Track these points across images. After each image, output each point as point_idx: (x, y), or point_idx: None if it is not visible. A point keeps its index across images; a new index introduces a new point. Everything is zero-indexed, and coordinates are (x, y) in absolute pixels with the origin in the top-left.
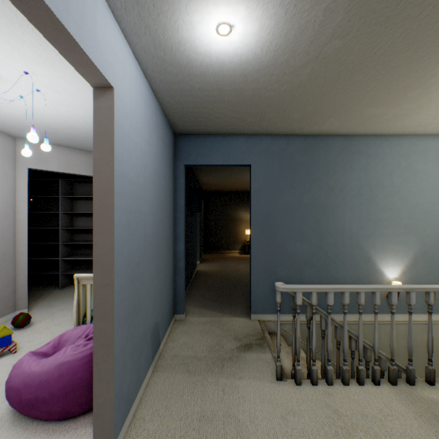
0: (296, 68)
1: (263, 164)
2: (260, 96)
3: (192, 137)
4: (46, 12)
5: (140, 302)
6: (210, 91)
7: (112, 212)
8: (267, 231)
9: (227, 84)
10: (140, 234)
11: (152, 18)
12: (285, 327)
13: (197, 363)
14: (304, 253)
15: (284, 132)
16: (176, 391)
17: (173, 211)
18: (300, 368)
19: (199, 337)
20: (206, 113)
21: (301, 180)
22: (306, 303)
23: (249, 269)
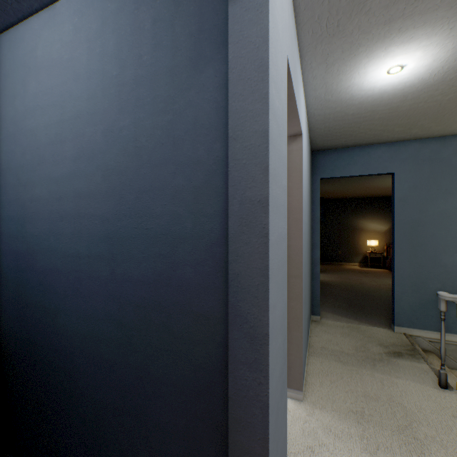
0: None
1: (408, 171)
2: (417, 108)
3: (328, 152)
4: (292, 107)
5: (305, 294)
6: (362, 114)
7: (301, 224)
8: (415, 241)
9: (382, 106)
10: (305, 240)
11: (332, 78)
12: (438, 346)
13: (347, 357)
14: None
15: (437, 134)
16: (335, 372)
17: (310, 221)
18: None
19: (341, 338)
20: (351, 131)
21: None
22: None
23: (376, 284)
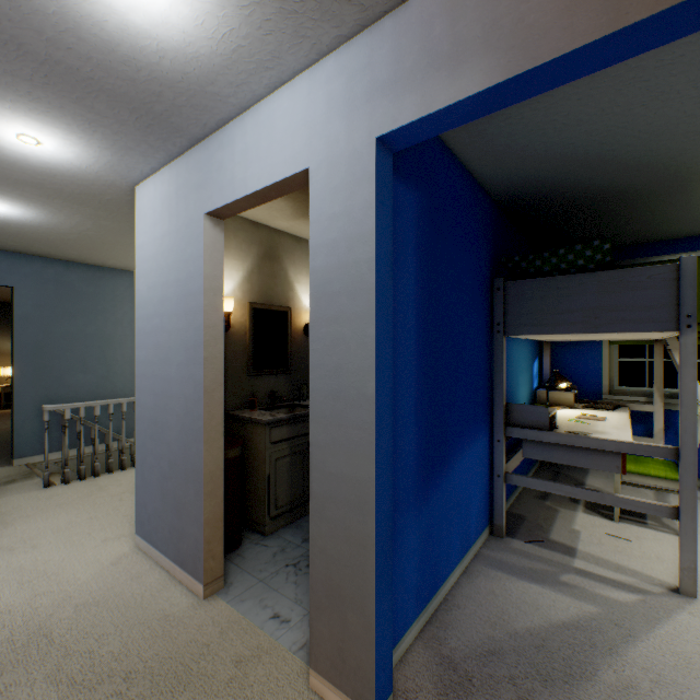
0: (64, 233)
1: (33, 288)
2: (28, 235)
3: None
4: None
5: None
6: None
7: None
8: (40, 363)
9: None
10: None
11: None
12: None
13: None
14: (89, 384)
15: (63, 258)
16: None
17: None
18: (69, 470)
19: None
20: None
21: (85, 310)
22: (78, 419)
23: (10, 426)
